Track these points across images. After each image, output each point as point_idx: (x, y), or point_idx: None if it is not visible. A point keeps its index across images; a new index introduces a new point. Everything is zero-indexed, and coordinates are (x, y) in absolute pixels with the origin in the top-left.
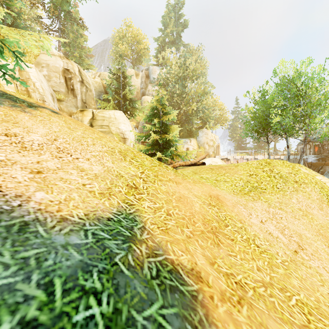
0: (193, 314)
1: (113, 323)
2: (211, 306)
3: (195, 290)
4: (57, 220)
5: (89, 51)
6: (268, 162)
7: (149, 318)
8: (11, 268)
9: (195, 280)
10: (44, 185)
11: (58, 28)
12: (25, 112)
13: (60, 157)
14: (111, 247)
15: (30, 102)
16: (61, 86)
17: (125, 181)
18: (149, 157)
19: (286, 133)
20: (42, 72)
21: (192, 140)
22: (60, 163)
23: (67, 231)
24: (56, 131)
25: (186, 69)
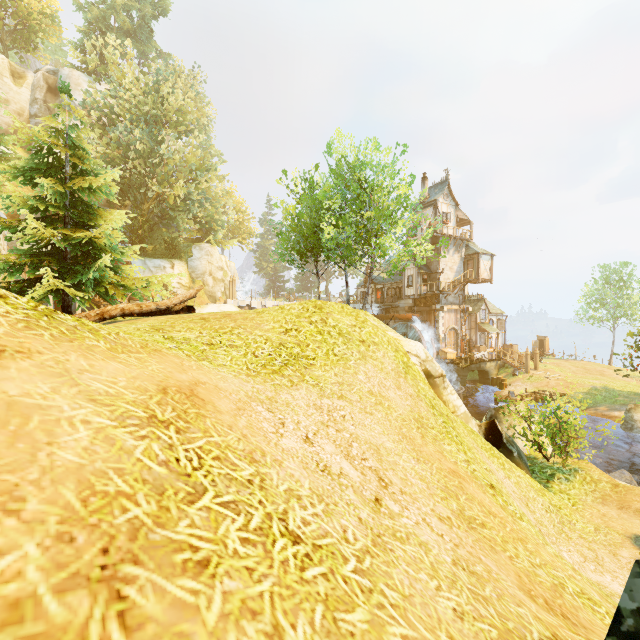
0: None
1: None
2: None
3: None
4: None
5: None
6: (318, 305)
7: None
8: None
9: None
10: None
11: None
12: None
13: None
14: None
15: None
16: None
17: None
18: None
19: (345, 261)
20: None
21: (176, 264)
22: None
23: None
24: None
25: (162, 102)
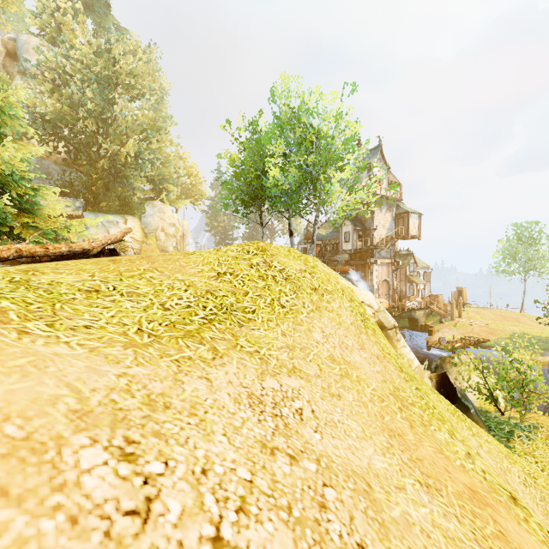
0: None
1: None
2: None
3: None
4: None
5: None
6: (261, 247)
7: None
8: None
9: None
10: None
11: None
12: None
13: None
14: None
15: None
16: None
17: None
18: None
19: (289, 210)
20: None
21: (129, 220)
22: None
23: None
24: None
25: (114, 64)
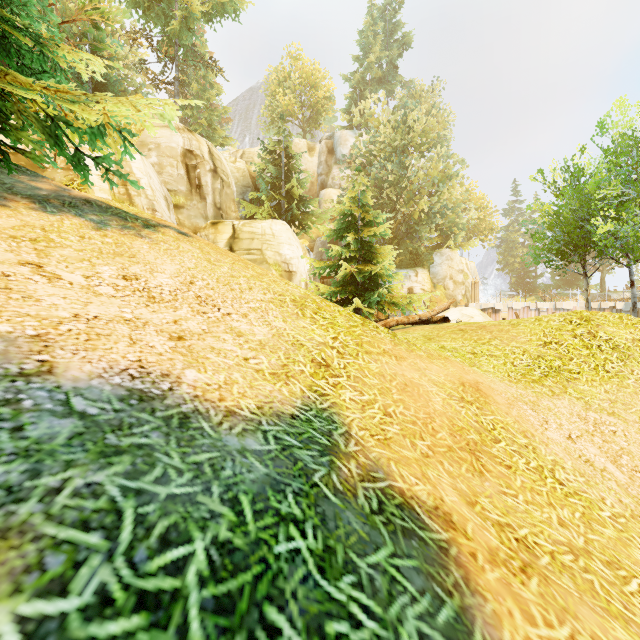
0: (444, 573)
1: (327, 563)
2: (472, 567)
3: (444, 539)
4: (223, 413)
5: (225, 112)
6: (584, 316)
7: (376, 567)
8: (185, 475)
9: (443, 525)
10: (192, 359)
11: (174, 78)
12: (142, 237)
13: (204, 312)
14: (304, 460)
15: (145, 219)
16: (181, 182)
17: (308, 354)
18: (344, 309)
19: (628, 255)
20: (149, 159)
21: (419, 272)
22: (206, 323)
23: (239, 430)
24: (191, 268)
25: (408, 131)
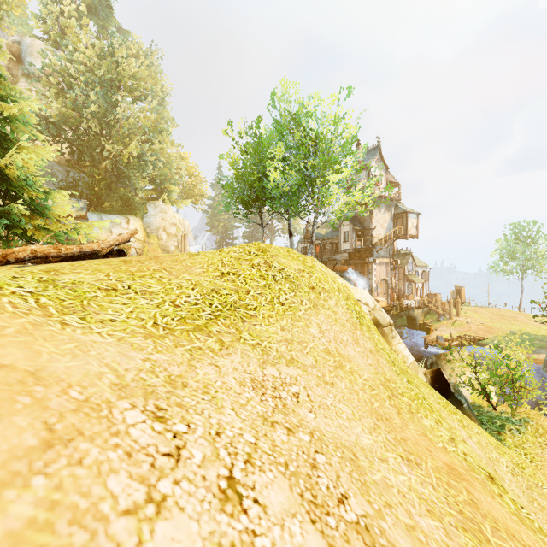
0: None
1: None
2: None
3: None
4: None
5: None
6: (262, 248)
7: None
8: None
9: None
10: None
11: None
12: None
13: None
14: None
15: None
16: None
17: None
18: None
19: (289, 211)
20: None
21: (131, 220)
22: None
23: None
24: None
25: (117, 67)
